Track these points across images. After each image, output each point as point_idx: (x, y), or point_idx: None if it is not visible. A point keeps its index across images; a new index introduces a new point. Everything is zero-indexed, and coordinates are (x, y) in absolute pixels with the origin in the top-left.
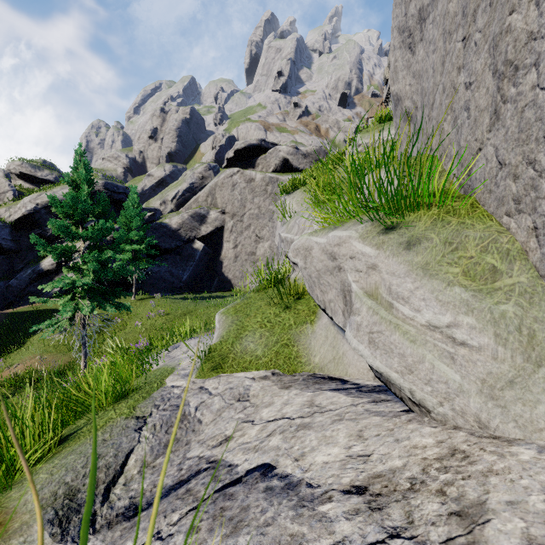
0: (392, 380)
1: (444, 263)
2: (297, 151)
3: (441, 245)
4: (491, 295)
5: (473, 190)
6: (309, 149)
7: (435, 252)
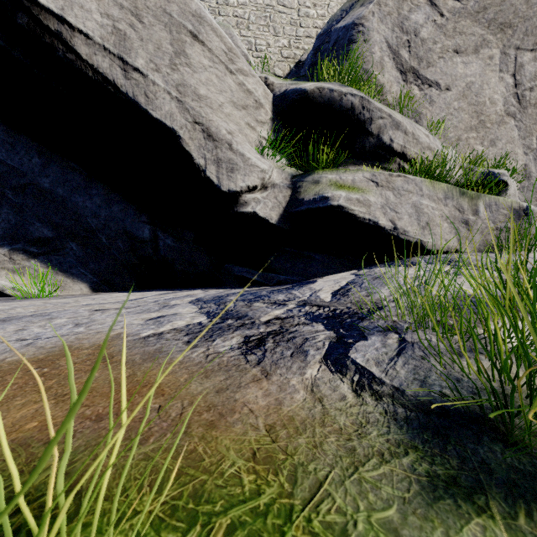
0: None
1: None
2: None
3: None
4: None
5: None
6: None
7: None
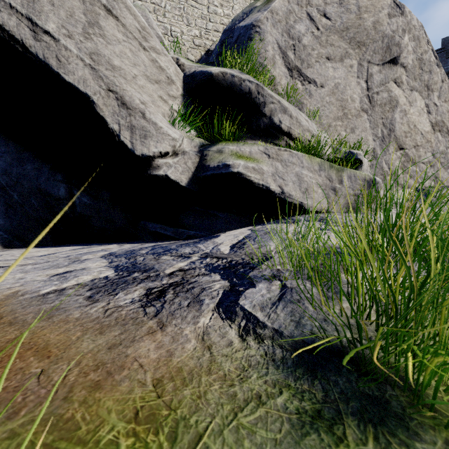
0: None
1: None
2: None
3: None
4: None
5: None
6: None
7: None
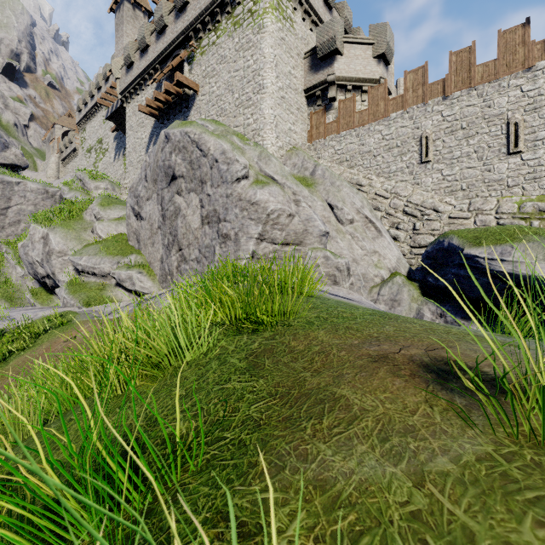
0: (144, 292)
1: (149, 278)
2: None
3: (148, 275)
4: (154, 281)
5: (152, 267)
6: None
7: (148, 276)
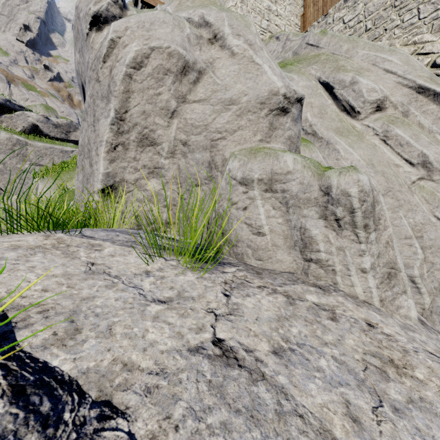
0: None
1: None
2: (48, 120)
3: None
4: None
5: None
6: (60, 121)
7: None
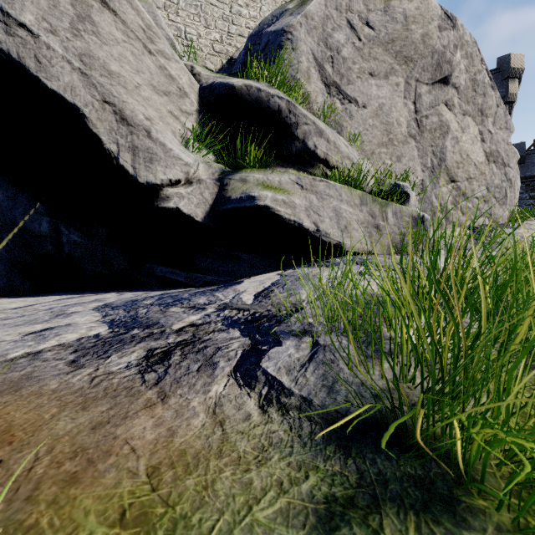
0: None
1: None
2: None
3: None
4: None
5: None
6: None
7: None
